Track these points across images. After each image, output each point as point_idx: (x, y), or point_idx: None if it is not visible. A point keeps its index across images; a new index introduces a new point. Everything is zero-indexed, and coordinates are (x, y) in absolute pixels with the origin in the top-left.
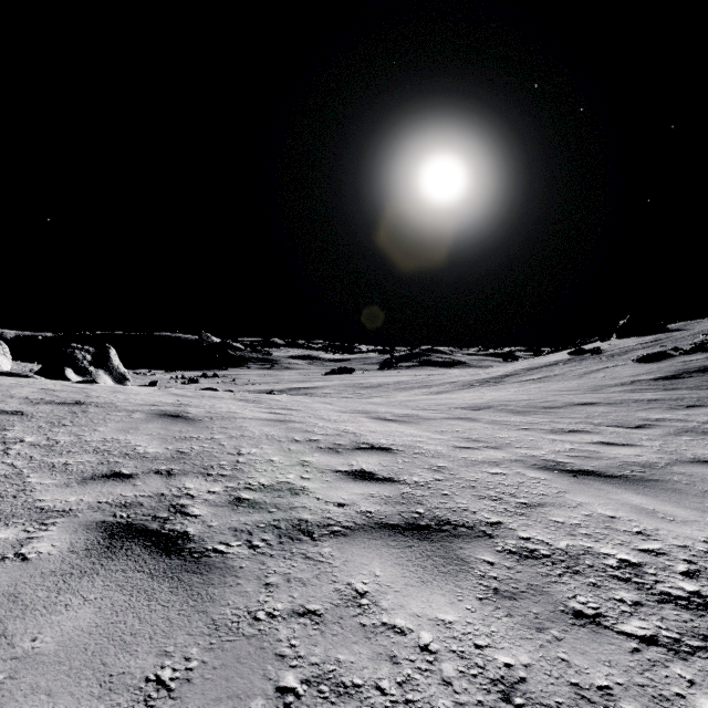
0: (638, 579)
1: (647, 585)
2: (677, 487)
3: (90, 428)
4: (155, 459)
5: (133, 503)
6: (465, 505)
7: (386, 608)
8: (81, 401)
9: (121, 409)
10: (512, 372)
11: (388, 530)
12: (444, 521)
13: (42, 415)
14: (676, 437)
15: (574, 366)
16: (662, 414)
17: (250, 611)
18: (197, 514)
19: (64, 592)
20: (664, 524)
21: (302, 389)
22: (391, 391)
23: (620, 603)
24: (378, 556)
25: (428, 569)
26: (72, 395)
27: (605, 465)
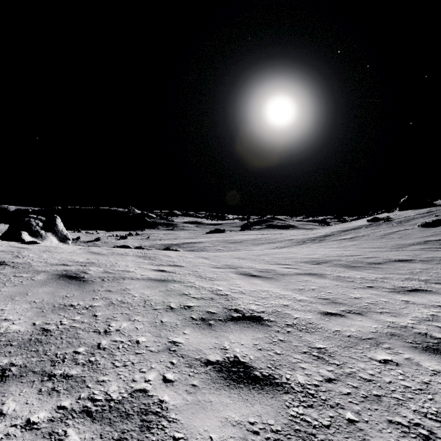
0: None
1: None
2: None
3: None
4: (6, 345)
5: None
6: None
7: None
8: (5, 261)
9: (30, 270)
10: (330, 233)
11: None
12: None
13: None
14: None
15: (374, 229)
16: None
17: None
18: None
19: None
20: None
21: (191, 244)
22: (249, 245)
23: None
24: None
25: None
26: (3, 255)
27: None
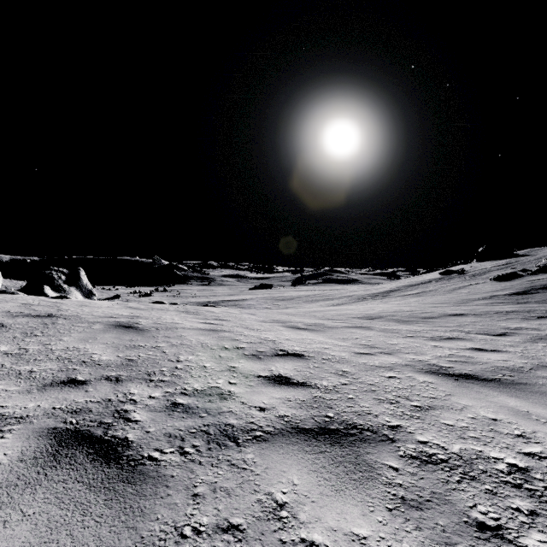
0: (529, 485)
1: (538, 492)
2: (543, 390)
3: (56, 338)
4: (107, 366)
5: (83, 409)
6: (368, 408)
7: (304, 522)
8: (52, 313)
9: (84, 321)
10: (396, 288)
11: (303, 435)
12: (351, 425)
13: (19, 326)
14: (533, 344)
15: (444, 284)
16: (519, 323)
17: (177, 526)
18: (137, 420)
19: (5, 506)
20: (539, 427)
21: (232, 301)
22: (301, 302)
23: (517, 513)
24: (295, 463)
25: (340, 476)
26: (46, 309)
27: (480, 369)
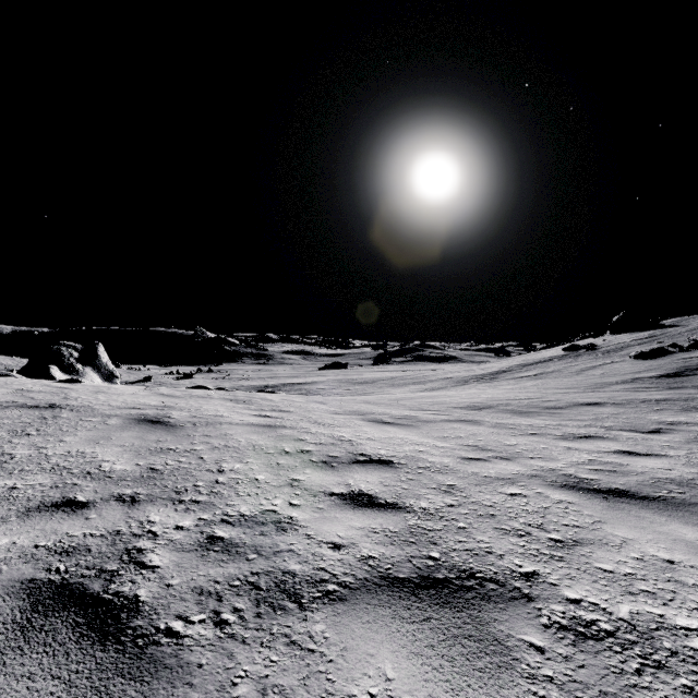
0: None
1: None
2: None
3: (55, 438)
4: (120, 480)
5: (78, 548)
6: (487, 544)
7: None
8: (56, 403)
9: (97, 414)
10: (507, 368)
11: (398, 589)
12: (466, 572)
13: (7, 422)
14: None
15: (570, 363)
16: (675, 416)
17: None
18: (155, 566)
19: None
20: None
21: (296, 385)
22: (385, 387)
23: None
24: (388, 639)
25: (458, 663)
26: (48, 397)
27: (636, 482)
